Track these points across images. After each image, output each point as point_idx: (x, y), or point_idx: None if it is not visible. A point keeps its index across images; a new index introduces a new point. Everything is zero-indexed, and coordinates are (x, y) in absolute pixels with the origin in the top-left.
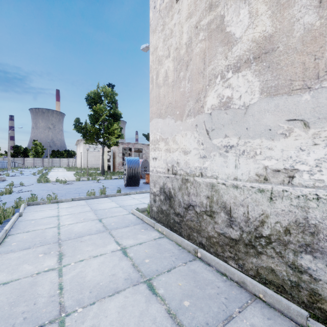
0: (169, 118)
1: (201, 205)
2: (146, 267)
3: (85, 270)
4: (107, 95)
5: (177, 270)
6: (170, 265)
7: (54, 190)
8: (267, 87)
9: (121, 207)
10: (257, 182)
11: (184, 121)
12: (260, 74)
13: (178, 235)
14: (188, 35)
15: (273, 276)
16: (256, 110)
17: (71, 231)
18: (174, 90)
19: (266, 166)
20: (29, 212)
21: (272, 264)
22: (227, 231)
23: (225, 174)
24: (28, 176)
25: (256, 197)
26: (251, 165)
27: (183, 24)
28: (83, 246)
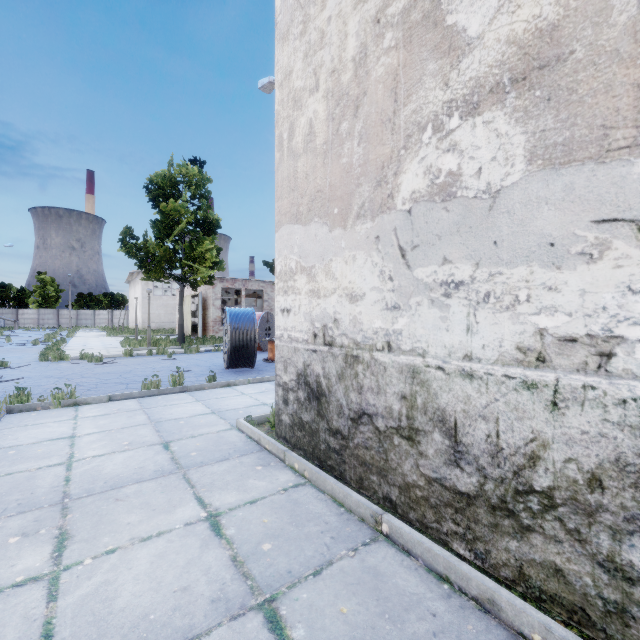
0: (317, 223)
1: (388, 413)
2: (264, 566)
3: (115, 579)
4: (189, 182)
5: (335, 569)
6: (321, 558)
7: (73, 378)
8: (545, 145)
9: (214, 414)
10: (520, 365)
11: (349, 230)
12: (528, 116)
13: (336, 480)
14: (358, 40)
15: (560, 584)
16: (517, 200)
17: (98, 473)
18: (329, 161)
19: (543, 330)
20: (9, 428)
21: (556, 556)
22: (447, 474)
23: (444, 346)
24: (23, 346)
25: (518, 400)
26: (505, 326)
27: (347, 16)
28: (120, 511)
